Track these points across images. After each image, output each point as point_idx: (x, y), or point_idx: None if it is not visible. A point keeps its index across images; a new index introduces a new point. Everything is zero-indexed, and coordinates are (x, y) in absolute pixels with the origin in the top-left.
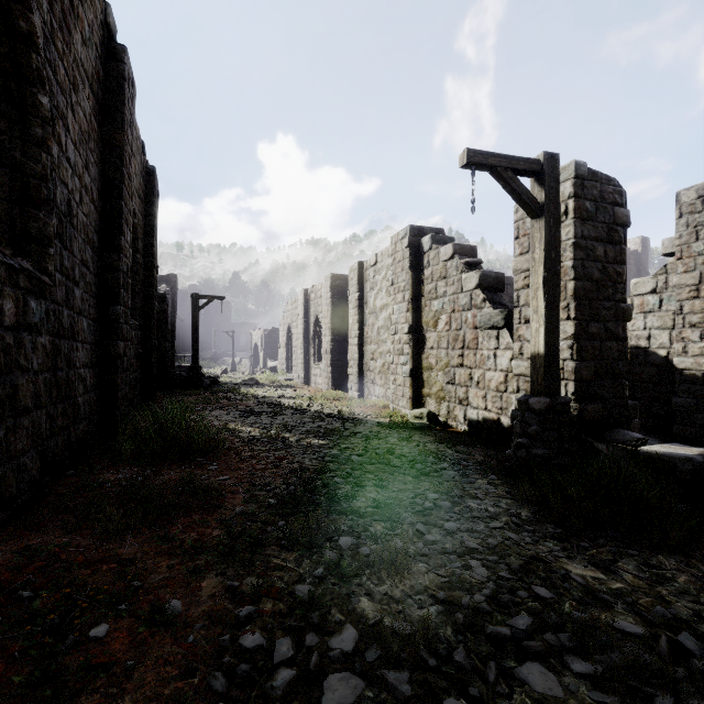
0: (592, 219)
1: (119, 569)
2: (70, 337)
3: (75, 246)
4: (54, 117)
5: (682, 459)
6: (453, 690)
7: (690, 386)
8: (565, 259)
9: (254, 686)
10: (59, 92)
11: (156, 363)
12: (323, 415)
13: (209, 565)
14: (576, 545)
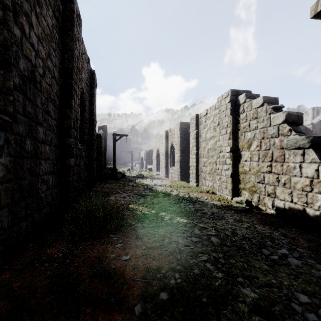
0: None
1: None
2: (34, 157)
3: (38, 101)
4: (17, 10)
5: None
6: None
7: None
8: None
9: None
10: None
11: (96, 167)
12: (180, 198)
13: None
14: None
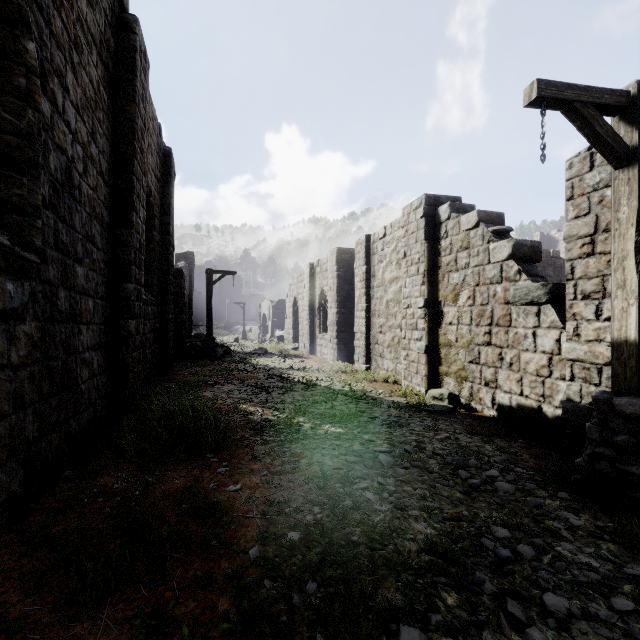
0: None
1: None
2: (70, 319)
3: (77, 220)
4: (46, 70)
5: None
6: None
7: None
8: None
9: None
10: (55, 46)
11: (174, 335)
12: (335, 392)
13: None
14: None
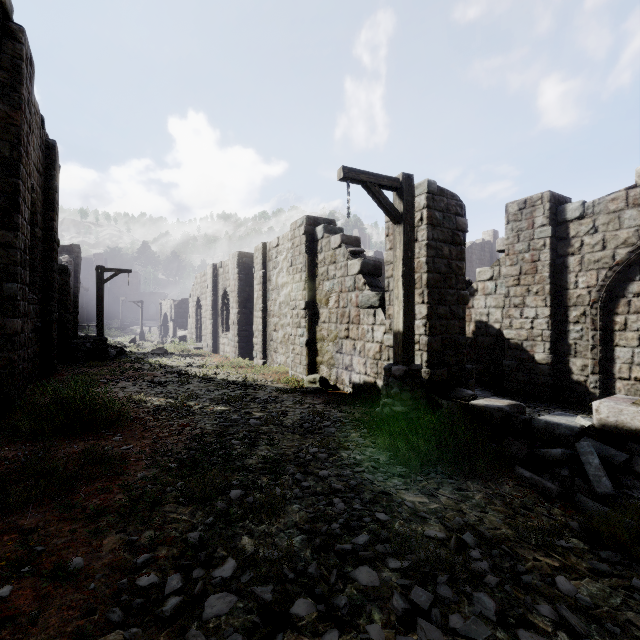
0: (440, 225)
1: (21, 538)
2: None
3: None
4: None
5: (496, 409)
6: (304, 593)
7: (514, 352)
8: (421, 255)
9: (147, 614)
10: None
11: (57, 335)
12: (228, 382)
13: (110, 526)
14: (414, 479)
